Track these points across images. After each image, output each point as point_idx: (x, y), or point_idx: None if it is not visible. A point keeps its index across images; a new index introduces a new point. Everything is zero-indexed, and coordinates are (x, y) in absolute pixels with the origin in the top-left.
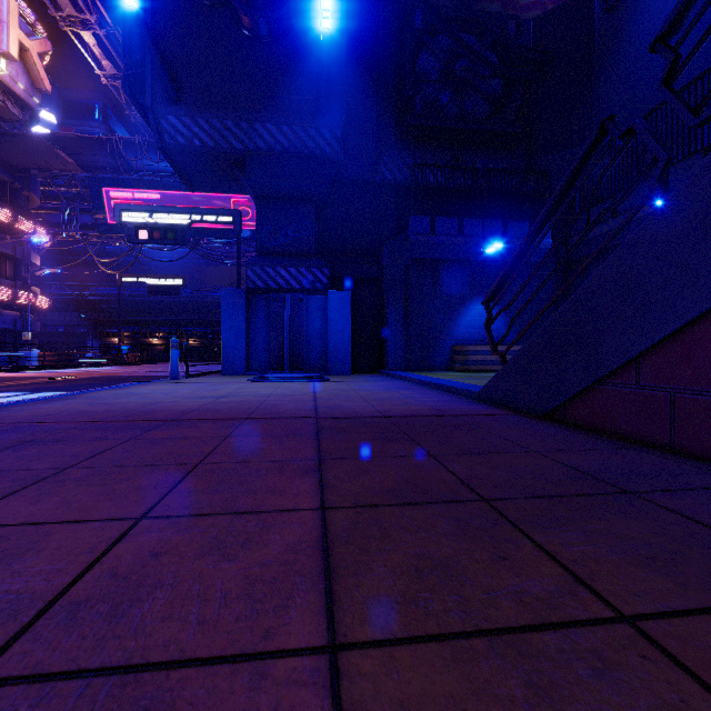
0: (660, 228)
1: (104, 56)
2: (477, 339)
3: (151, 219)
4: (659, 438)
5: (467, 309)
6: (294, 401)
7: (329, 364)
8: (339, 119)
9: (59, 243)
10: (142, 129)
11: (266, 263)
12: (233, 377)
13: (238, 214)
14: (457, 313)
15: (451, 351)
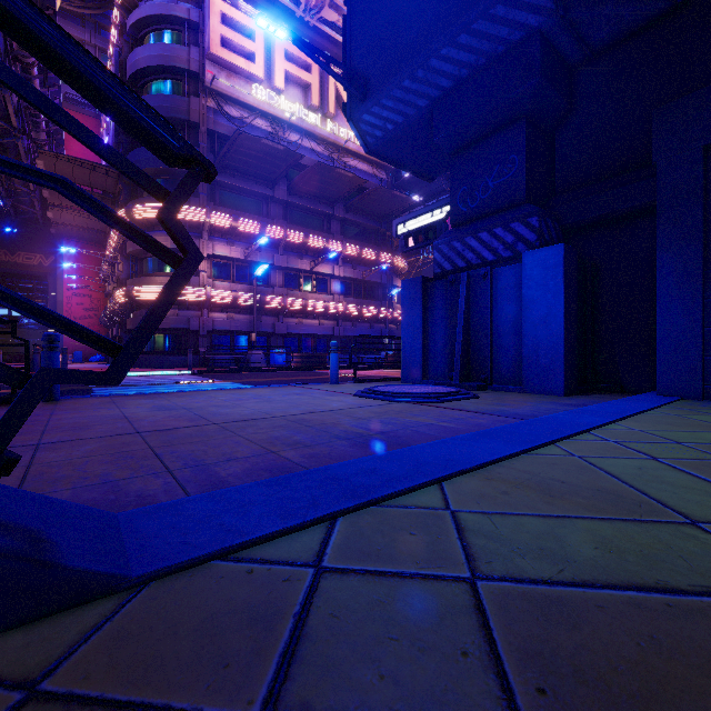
0: None
1: None
2: None
3: (416, 224)
4: None
5: None
6: (118, 429)
7: (524, 375)
8: None
9: None
10: None
11: (452, 237)
12: None
13: None
14: None
15: None
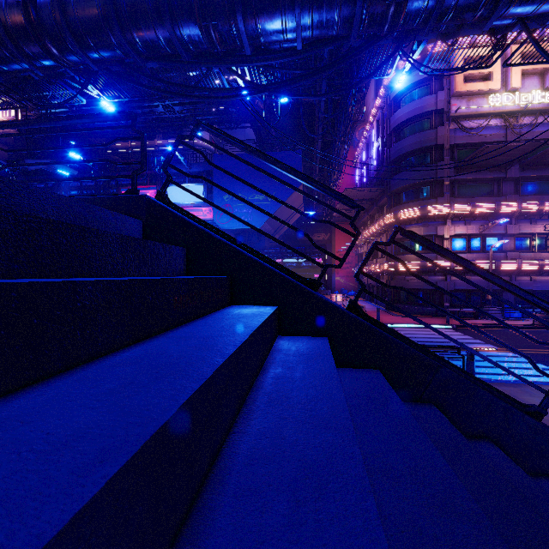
0: None
1: None
2: None
3: None
4: None
5: None
6: None
7: None
8: None
9: None
10: None
11: None
12: None
13: None
14: None
15: None
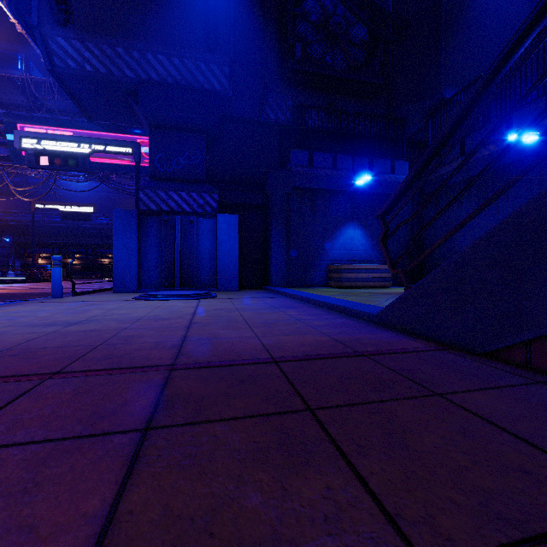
0: None
1: None
2: (348, 259)
3: (52, 146)
4: None
5: (340, 233)
6: (162, 329)
7: (218, 282)
8: (227, 56)
9: None
10: None
11: (158, 187)
12: (123, 294)
13: (137, 146)
14: (331, 237)
15: (327, 270)
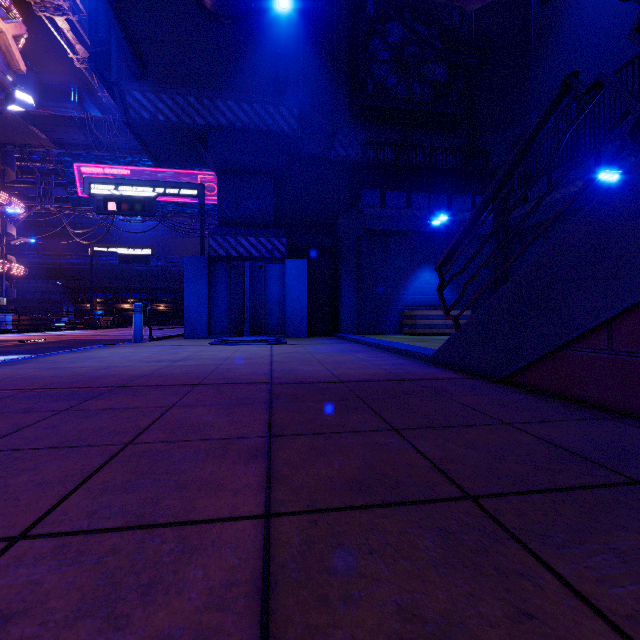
0: (639, 181)
1: (78, 40)
2: (424, 304)
3: (119, 191)
4: (636, 407)
5: (415, 277)
6: (251, 365)
7: (287, 328)
8: (296, 98)
9: (36, 216)
10: (114, 110)
11: (227, 233)
12: (196, 340)
13: (202, 188)
14: (405, 281)
15: (400, 316)
